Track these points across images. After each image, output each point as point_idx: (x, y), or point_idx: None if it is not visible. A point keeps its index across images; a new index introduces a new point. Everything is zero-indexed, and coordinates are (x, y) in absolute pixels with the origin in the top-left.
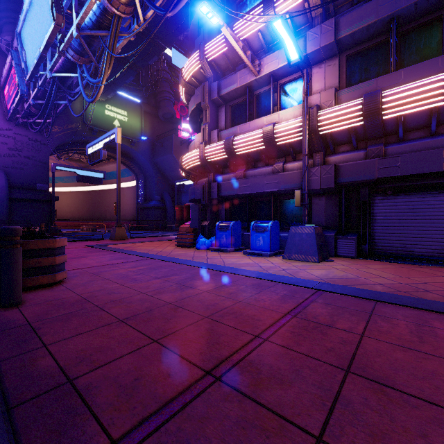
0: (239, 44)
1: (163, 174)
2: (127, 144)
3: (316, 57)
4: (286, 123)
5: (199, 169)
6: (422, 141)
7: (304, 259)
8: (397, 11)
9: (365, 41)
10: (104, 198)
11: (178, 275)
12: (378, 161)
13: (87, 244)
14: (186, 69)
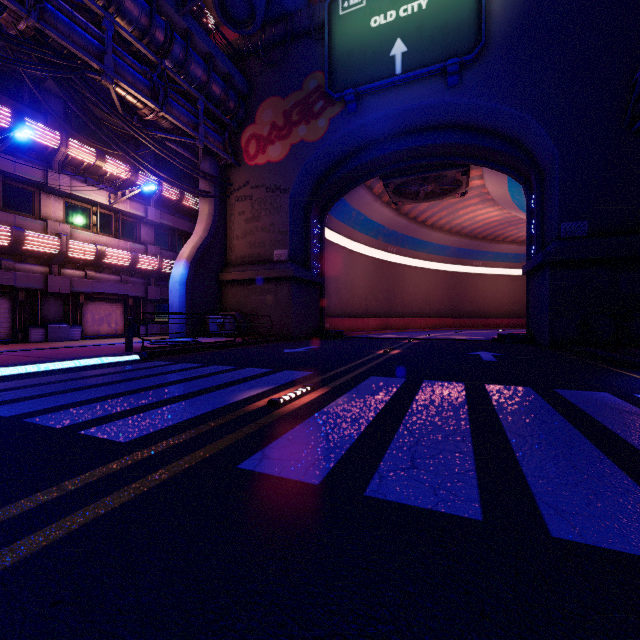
0: None
1: None
2: None
3: None
4: None
5: None
6: None
7: None
8: None
9: None
10: None
11: None
12: None
13: None
14: None
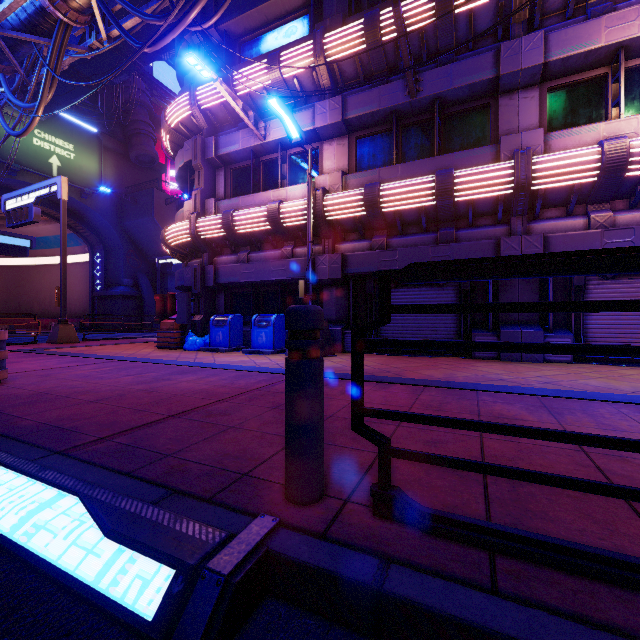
0: (239, 102)
1: (137, 246)
2: (75, 196)
3: (326, 133)
4: (293, 203)
5: (190, 247)
6: (416, 237)
7: None
8: (396, 105)
9: (372, 127)
10: (29, 280)
11: (156, 372)
12: (380, 253)
13: (11, 349)
14: (172, 112)
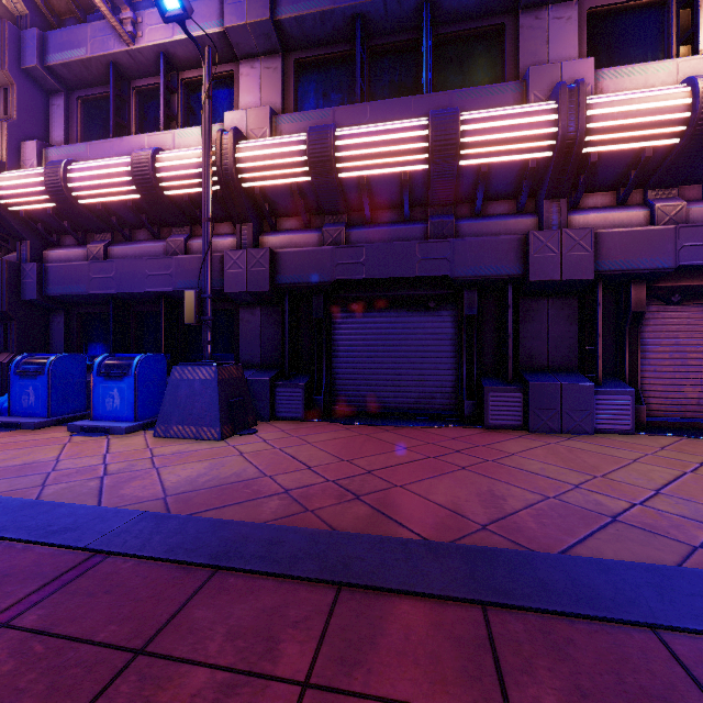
0: None
1: None
2: None
3: (244, 44)
4: (180, 152)
5: None
6: (394, 228)
7: (194, 435)
8: (362, 4)
9: (322, 44)
10: None
11: None
12: (336, 251)
13: None
14: None
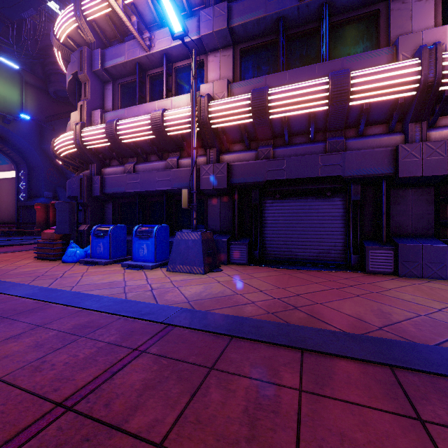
0: (119, 1)
1: (56, 165)
2: None
3: (211, 43)
4: (177, 110)
5: (79, 158)
6: (303, 146)
7: (189, 271)
8: (283, 11)
9: (257, 37)
10: None
11: None
12: (267, 162)
13: None
14: (59, 24)
